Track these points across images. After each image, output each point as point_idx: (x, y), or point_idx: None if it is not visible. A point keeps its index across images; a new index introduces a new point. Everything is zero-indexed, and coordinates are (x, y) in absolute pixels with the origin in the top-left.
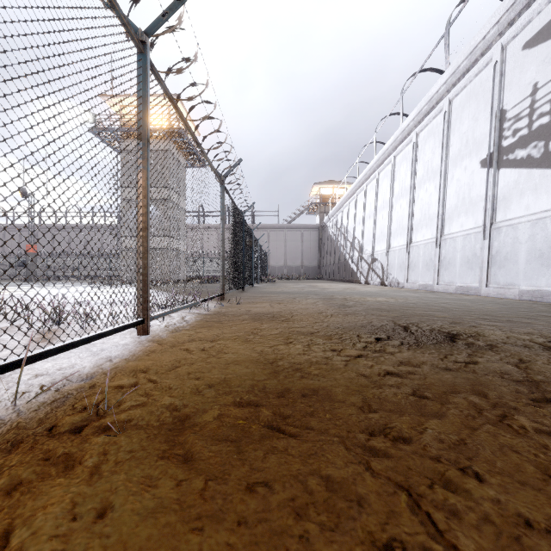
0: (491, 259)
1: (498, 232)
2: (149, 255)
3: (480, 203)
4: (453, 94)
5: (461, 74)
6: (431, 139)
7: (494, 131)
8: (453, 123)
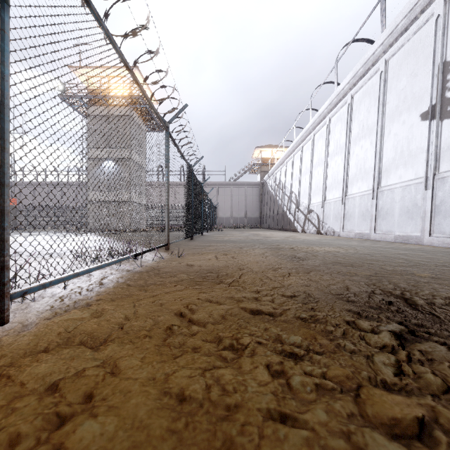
0: (434, 209)
1: (443, 181)
2: (8, 191)
3: (421, 155)
4: (389, 54)
5: (399, 33)
6: (366, 98)
7: (437, 83)
8: (389, 82)
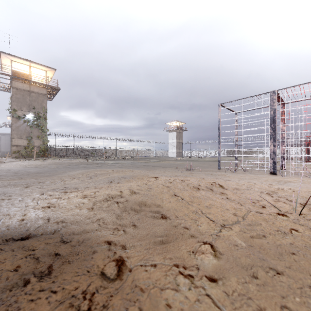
0: None
1: None
2: None
3: None
4: None
5: None
6: None
7: None
8: None
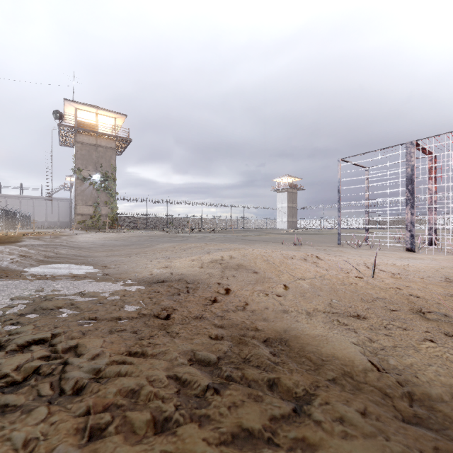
0: None
1: None
2: None
3: None
4: None
5: None
6: None
7: None
8: None
